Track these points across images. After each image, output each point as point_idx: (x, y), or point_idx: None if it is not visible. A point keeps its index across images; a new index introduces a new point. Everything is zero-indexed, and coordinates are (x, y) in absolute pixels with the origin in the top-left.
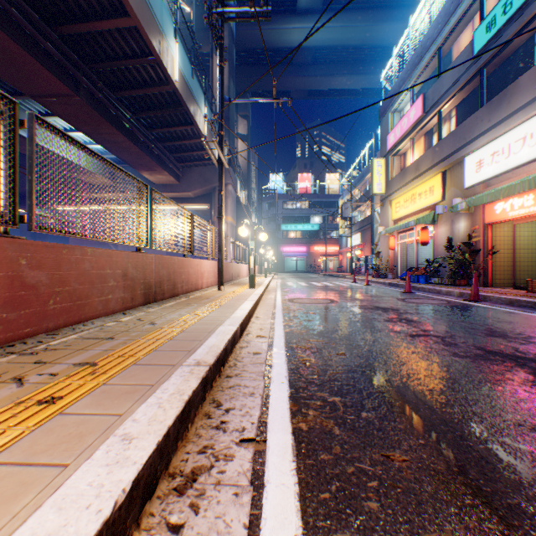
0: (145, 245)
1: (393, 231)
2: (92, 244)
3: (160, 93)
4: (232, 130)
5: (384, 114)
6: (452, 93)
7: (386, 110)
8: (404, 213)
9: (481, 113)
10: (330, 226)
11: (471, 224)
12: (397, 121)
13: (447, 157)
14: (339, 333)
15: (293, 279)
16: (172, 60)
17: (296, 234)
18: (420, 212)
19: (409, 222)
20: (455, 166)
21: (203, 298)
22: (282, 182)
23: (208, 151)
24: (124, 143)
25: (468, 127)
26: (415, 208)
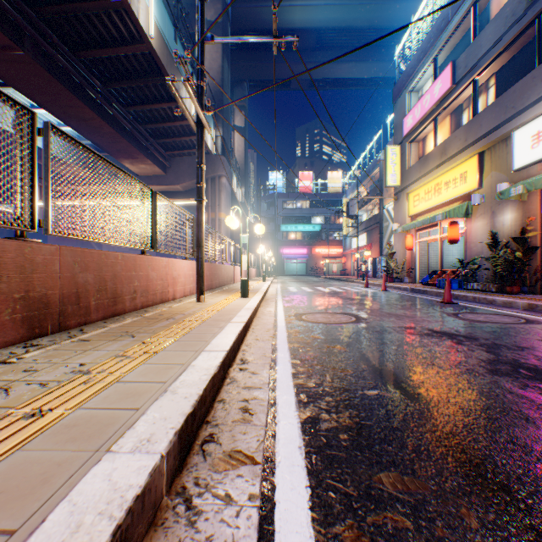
0: (26, 226)
1: (413, 228)
2: (74, 245)
3: (134, 56)
4: (226, 116)
5: (399, 95)
6: (495, 53)
7: (402, 90)
8: (425, 206)
9: (541, 70)
10: (332, 227)
11: (522, 215)
12: (414, 103)
13: (488, 133)
14: (438, 432)
15: (295, 283)
16: (146, 10)
17: (297, 236)
18: (446, 205)
19: (436, 215)
20: (497, 144)
21: (161, 318)
22: (282, 180)
23: (179, 100)
24: (93, 121)
25: (520, 92)
26: (441, 200)
